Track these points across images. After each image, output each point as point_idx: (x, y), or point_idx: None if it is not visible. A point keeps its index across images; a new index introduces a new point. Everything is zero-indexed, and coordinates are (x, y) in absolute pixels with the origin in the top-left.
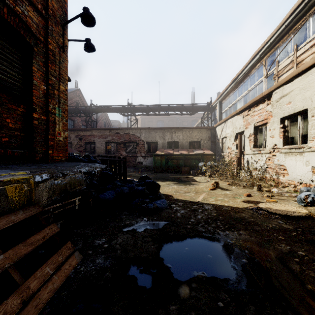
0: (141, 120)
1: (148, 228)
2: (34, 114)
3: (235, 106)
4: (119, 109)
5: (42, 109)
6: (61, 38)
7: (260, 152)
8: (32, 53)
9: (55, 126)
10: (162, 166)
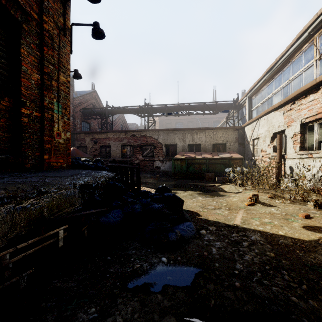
0: (159, 122)
1: (169, 282)
2: (22, 109)
3: (270, 100)
4: (135, 110)
5: (35, 103)
6: (62, 18)
7: (311, 156)
8: (20, 32)
9: (53, 125)
10: (182, 172)
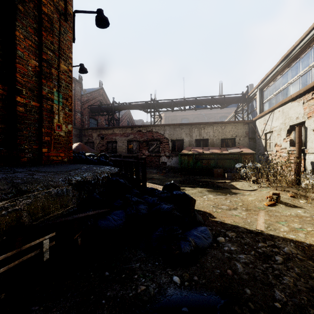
0: (165, 119)
1: None
2: (18, 98)
3: (285, 91)
4: (141, 106)
5: (32, 91)
6: (62, 1)
7: None
8: (15, 13)
9: (53, 116)
10: (190, 167)
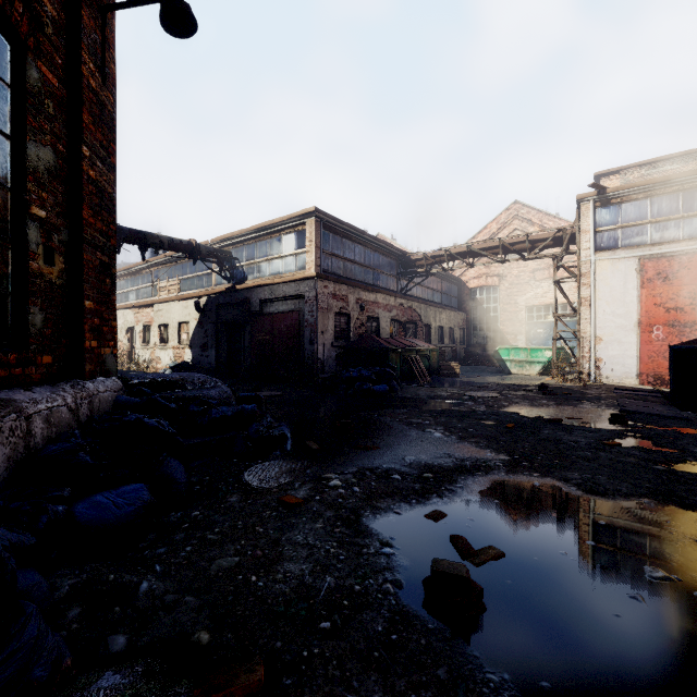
0: None
1: None
2: None
3: (128, 295)
4: None
5: None
6: None
7: (147, 347)
8: None
9: None
10: None
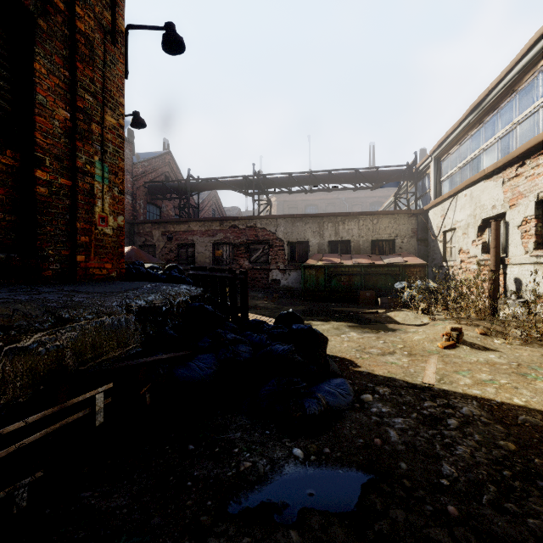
0: (278, 206)
1: (310, 501)
2: (38, 172)
3: (476, 162)
4: (237, 183)
5: (61, 161)
6: (109, 12)
7: None
8: (33, 32)
9: (94, 202)
10: (319, 289)
